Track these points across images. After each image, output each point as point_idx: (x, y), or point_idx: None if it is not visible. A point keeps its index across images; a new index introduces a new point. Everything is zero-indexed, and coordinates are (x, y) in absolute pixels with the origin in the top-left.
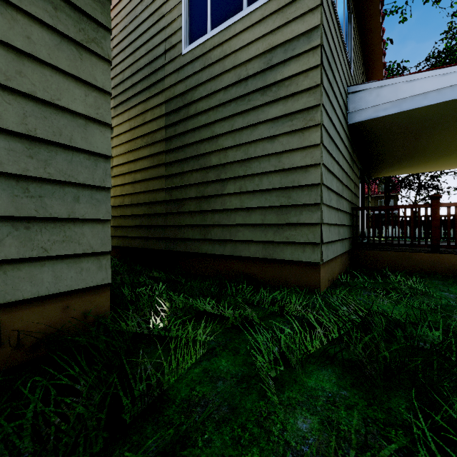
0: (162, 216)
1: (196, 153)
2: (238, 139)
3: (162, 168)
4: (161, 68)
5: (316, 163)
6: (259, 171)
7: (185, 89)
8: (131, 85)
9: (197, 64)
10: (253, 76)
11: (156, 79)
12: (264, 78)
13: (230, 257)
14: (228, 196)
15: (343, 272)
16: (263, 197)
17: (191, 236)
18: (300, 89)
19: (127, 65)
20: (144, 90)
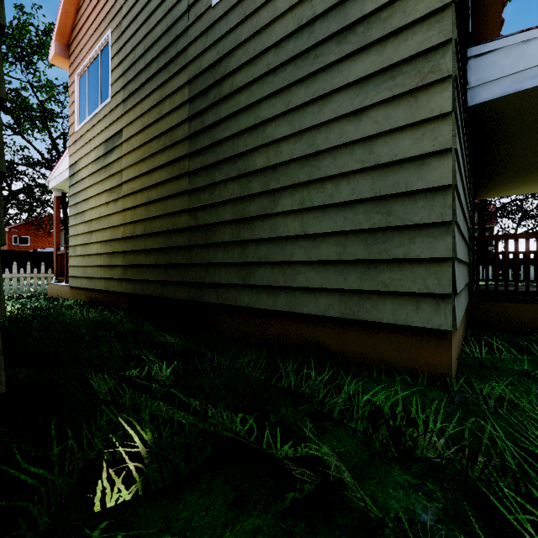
0: (184, 250)
1: (233, 153)
2: (297, 123)
3: (184, 180)
4: (183, 33)
5: (443, 149)
6: (334, 172)
7: (216, 58)
8: (143, 66)
9: (234, 16)
10: (322, 15)
11: (177, 51)
12: (343, 14)
13: (285, 314)
14: (281, 217)
15: (463, 337)
16: (340, 215)
17: (225, 280)
18: (411, 19)
19: (139, 39)
20: (161, 70)
